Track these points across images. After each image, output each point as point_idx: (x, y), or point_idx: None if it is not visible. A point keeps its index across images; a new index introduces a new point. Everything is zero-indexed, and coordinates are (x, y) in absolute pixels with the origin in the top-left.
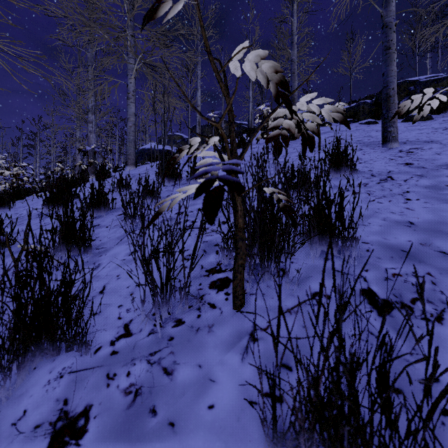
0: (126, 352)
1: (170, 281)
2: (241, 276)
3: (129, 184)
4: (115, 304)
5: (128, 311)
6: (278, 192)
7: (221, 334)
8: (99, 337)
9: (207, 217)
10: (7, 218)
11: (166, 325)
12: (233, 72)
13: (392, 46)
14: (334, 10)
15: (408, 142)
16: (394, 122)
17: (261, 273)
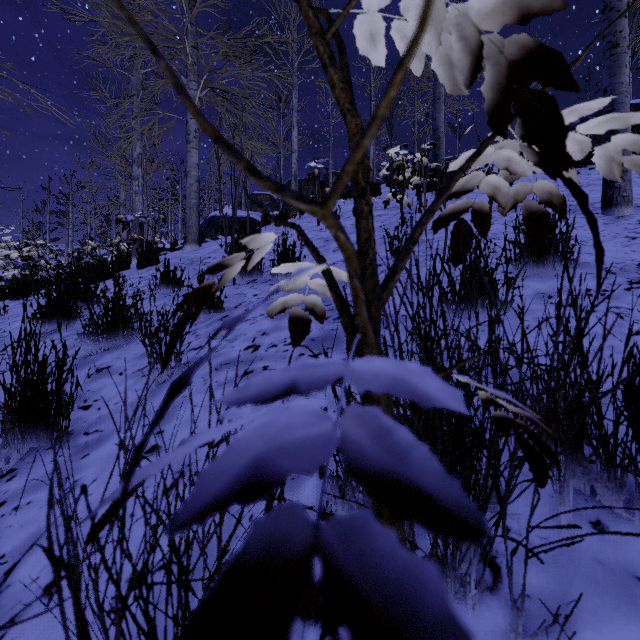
0: None
1: None
2: None
3: (180, 279)
4: None
5: None
6: (504, 398)
7: None
8: None
9: None
10: None
11: None
12: (364, 51)
13: (622, 41)
14: None
15: None
16: (626, 172)
17: None
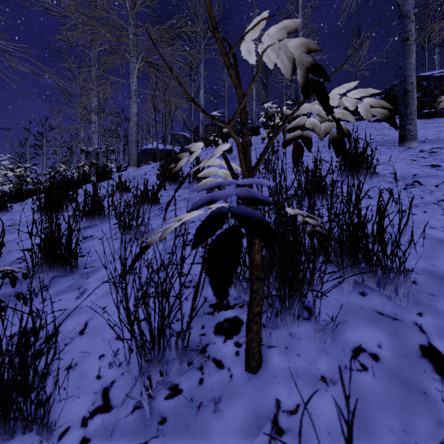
0: (100, 441)
1: (163, 333)
2: (257, 328)
3: (128, 187)
4: (96, 352)
5: (110, 366)
6: (307, 215)
7: (232, 417)
8: (69, 408)
9: (214, 285)
10: (0, 225)
11: (157, 394)
12: (245, 57)
13: (410, 37)
14: (345, 2)
15: (427, 141)
16: (413, 120)
17: (282, 317)
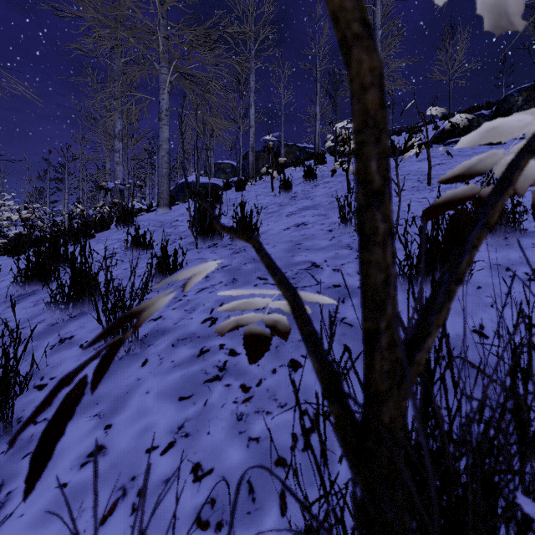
0: None
1: None
2: None
3: (149, 242)
4: None
5: None
6: None
7: None
8: None
9: None
10: None
11: None
12: None
13: None
14: None
15: None
16: None
17: None
